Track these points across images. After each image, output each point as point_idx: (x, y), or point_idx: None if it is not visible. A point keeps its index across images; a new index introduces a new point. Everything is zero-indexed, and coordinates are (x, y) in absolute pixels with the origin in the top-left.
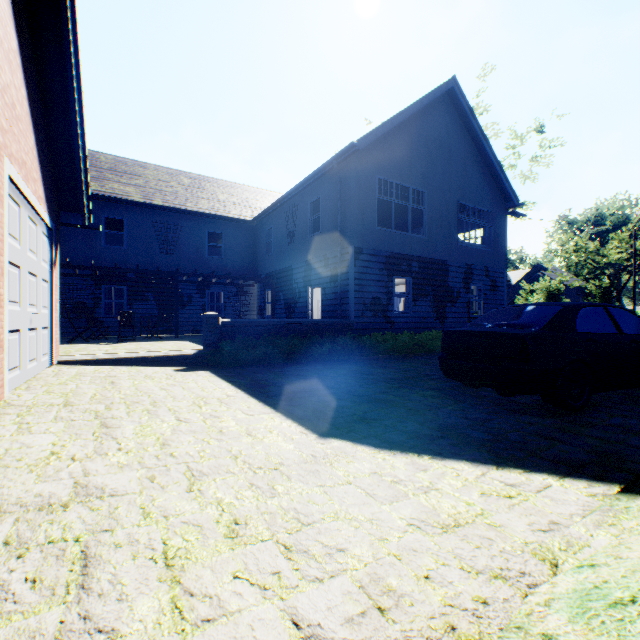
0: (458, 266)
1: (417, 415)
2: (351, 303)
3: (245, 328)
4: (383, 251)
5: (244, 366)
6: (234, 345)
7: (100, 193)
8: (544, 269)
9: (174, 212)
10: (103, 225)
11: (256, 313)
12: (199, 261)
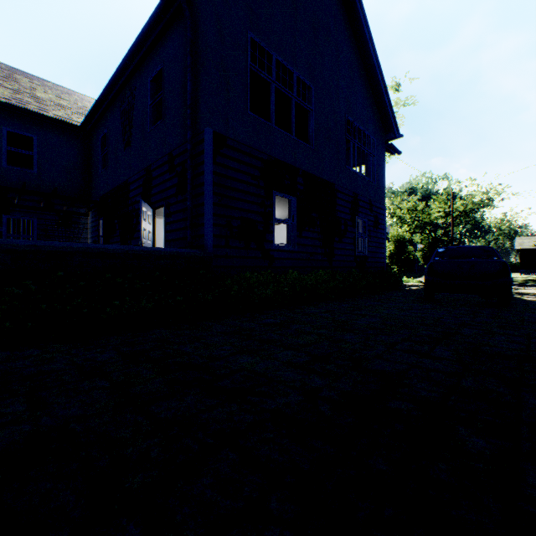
0: (346, 193)
1: None
2: (207, 223)
3: None
4: (259, 151)
5: None
6: None
7: None
8: None
9: None
10: None
11: None
12: None
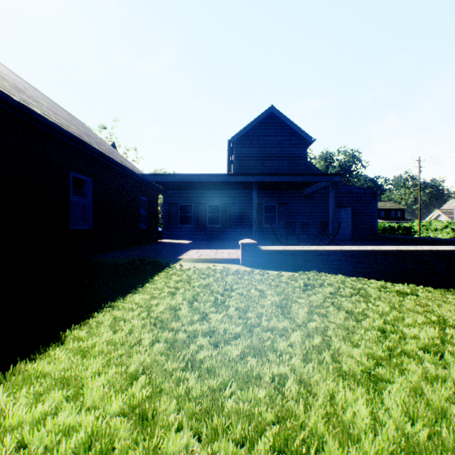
0: None
1: None
2: None
3: None
4: None
5: None
6: None
7: None
8: None
9: None
10: None
11: None
12: None
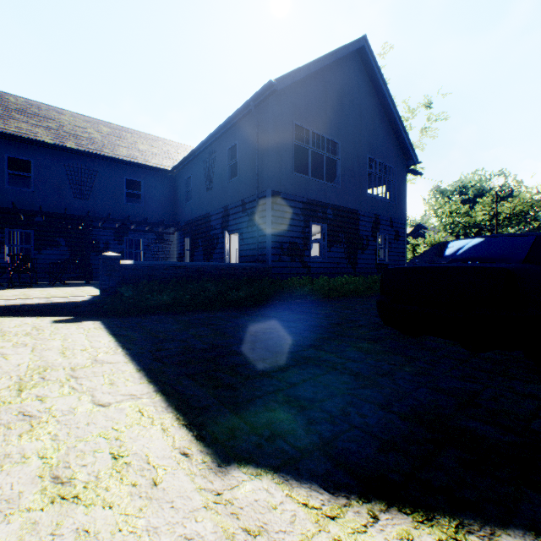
0: (367, 216)
1: (371, 387)
2: (269, 247)
3: (152, 271)
4: (300, 197)
5: (149, 314)
6: (137, 290)
7: (2, 130)
8: (424, 228)
9: (89, 156)
10: (6, 165)
11: (176, 260)
12: (116, 207)
